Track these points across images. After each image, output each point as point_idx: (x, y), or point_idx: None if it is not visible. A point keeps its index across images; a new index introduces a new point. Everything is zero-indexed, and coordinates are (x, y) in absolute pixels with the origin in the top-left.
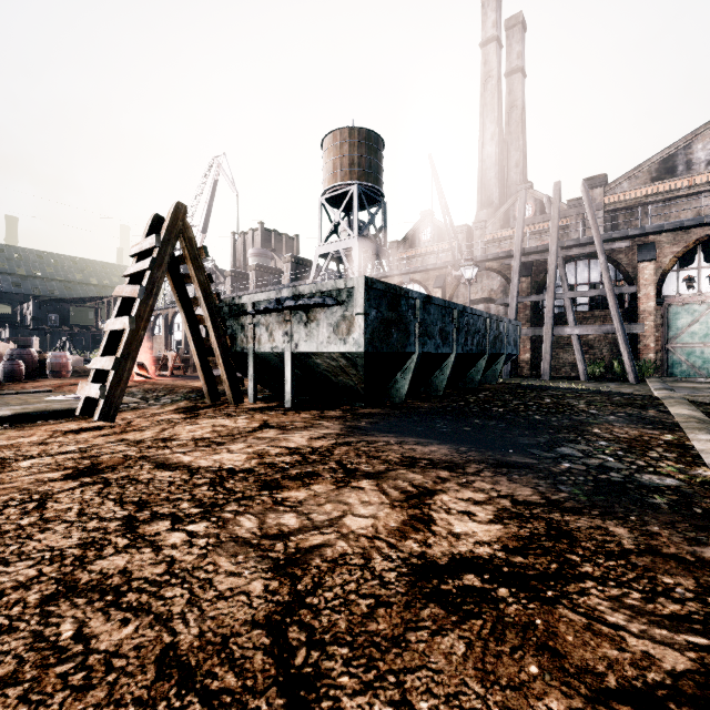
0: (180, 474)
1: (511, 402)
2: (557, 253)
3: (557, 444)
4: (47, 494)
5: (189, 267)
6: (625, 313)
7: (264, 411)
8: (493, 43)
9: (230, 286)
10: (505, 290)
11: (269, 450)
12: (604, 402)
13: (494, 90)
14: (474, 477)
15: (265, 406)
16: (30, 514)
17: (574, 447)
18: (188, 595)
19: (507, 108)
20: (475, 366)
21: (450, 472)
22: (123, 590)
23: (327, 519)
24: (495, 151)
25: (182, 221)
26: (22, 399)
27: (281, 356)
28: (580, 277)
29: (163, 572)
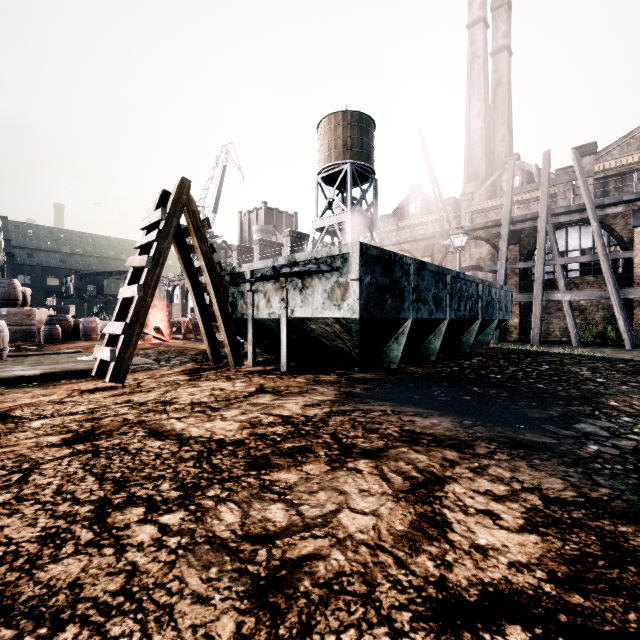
0: (169, 444)
1: (508, 368)
2: (547, 220)
3: (573, 419)
4: (36, 463)
5: (193, 238)
6: (618, 278)
7: (262, 374)
8: (479, 24)
9: (236, 259)
10: (493, 257)
11: (261, 419)
12: (608, 369)
13: (480, 68)
14: (487, 460)
15: (263, 369)
16: (9, 488)
17: (594, 424)
18: (138, 634)
19: (493, 85)
20: (467, 331)
21: (458, 452)
22: (63, 619)
23: (320, 515)
24: (481, 126)
25: (186, 195)
26: (55, 359)
27: (278, 322)
28: (571, 244)
29: (118, 590)
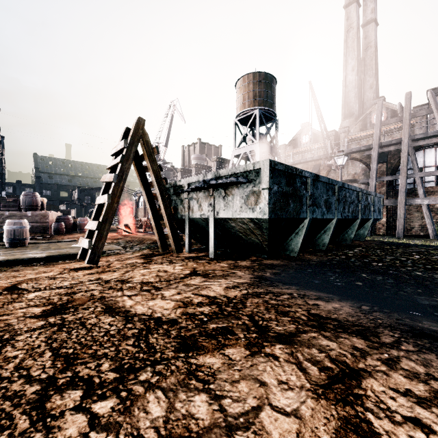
0: (117, 321)
1: (385, 257)
2: (408, 144)
3: None
4: (15, 333)
5: (146, 161)
6: None
7: (195, 259)
8: (353, 4)
9: (180, 177)
10: (365, 173)
11: (192, 299)
12: None
13: (354, 36)
14: (395, 351)
15: (196, 255)
16: None
17: None
18: None
19: (363, 48)
20: (349, 228)
21: (365, 340)
22: None
23: (242, 412)
24: (355, 78)
25: (142, 130)
26: (58, 246)
27: (207, 221)
28: (428, 161)
29: None
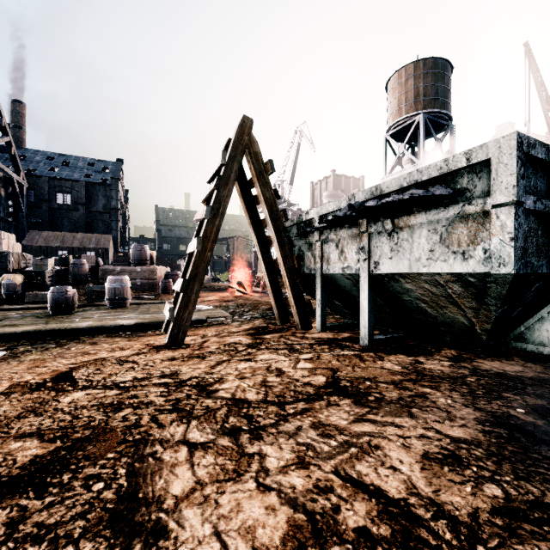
0: None
1: None
2: None
3: None
4: None
5: (255, 185)
6: None
7: (333, 346)
8: None
9: None
10: None
11: (338, 504)
12: None
13: None
14: None
15: (335, 337)
16: None
17: None
18: None
19: None
20: None
21: None
22: None
23: None
24: None
25: (248, 135)
26: (159, 308)
27: (354, 278)
28: None
29: None
